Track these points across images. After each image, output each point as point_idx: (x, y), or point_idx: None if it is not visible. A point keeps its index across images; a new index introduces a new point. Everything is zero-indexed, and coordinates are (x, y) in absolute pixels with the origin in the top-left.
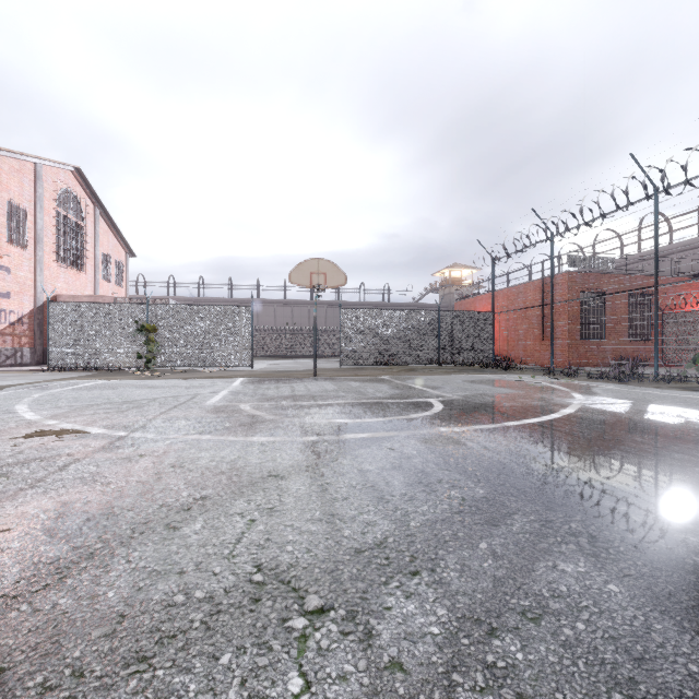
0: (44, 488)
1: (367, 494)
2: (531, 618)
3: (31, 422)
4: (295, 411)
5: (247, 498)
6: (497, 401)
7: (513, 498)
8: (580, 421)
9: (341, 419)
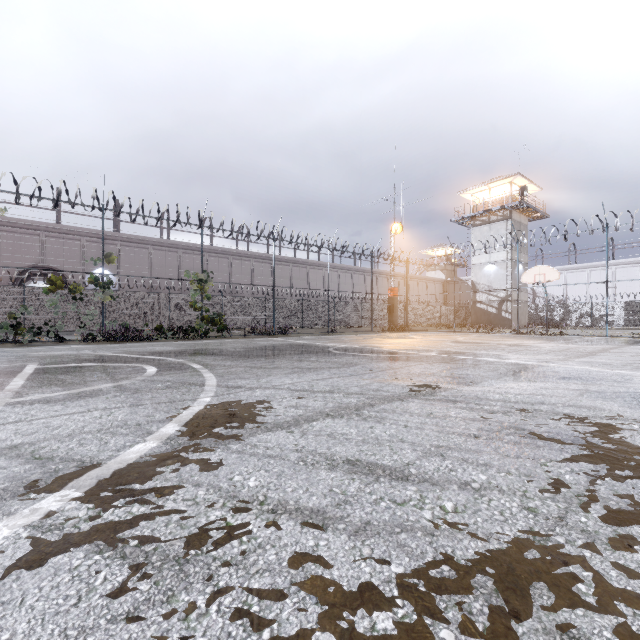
0: (313, 378)
1: (272, 362)
2: (307, 357)
3: (133, 467)
4: (93, 381)
5: (287, 367)
6: (73, 358)
7: (263, 357)
8: (151, 354)
9: (149, 370)
